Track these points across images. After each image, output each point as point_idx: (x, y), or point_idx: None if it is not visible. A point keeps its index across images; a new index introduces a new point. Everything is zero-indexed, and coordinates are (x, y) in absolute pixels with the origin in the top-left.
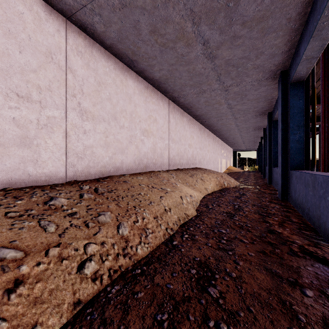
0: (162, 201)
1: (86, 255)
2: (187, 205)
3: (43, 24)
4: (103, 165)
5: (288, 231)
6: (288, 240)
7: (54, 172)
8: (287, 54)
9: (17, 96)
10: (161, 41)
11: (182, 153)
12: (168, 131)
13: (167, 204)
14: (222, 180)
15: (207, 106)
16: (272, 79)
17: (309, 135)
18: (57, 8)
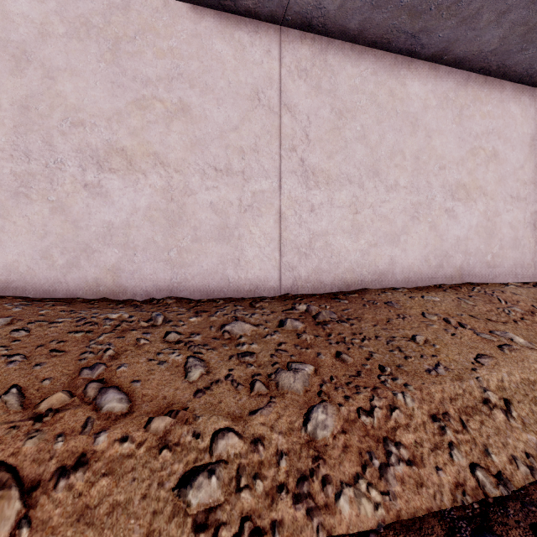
0: (477, 370)
1: (210, 455)
2: None
3: (247, 53)
4: (348, 268)
5: None
6: None
7: (262, 278)
8: None
9: (215, 171)
10: None
11: None
12: None
13: (496, 384)
14: None
15: None
16: None
17: None
18: (265, 17)
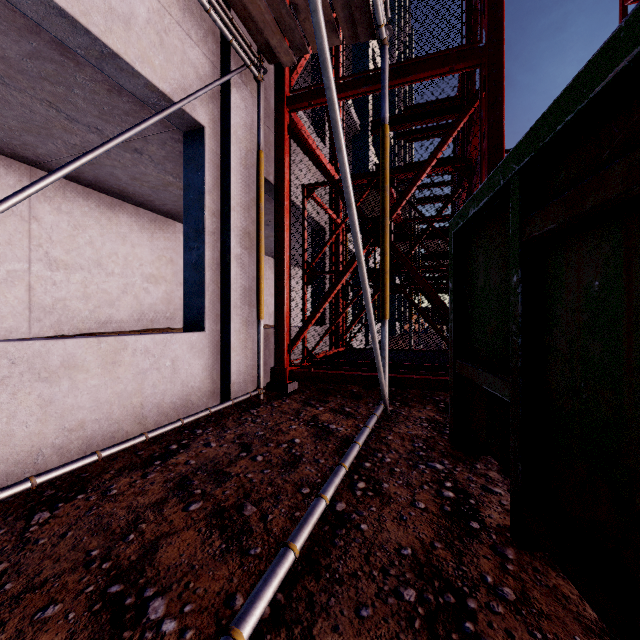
0: None
1: None
2: None
3: (3, 179)
4: (81, 320)
5: None
6: None
7: (15, 327)
8: None
9: None
10: (149, 185)
11: None
12: None
13: None
14: None
15: None
16: None
17: None
18: (19, 160)
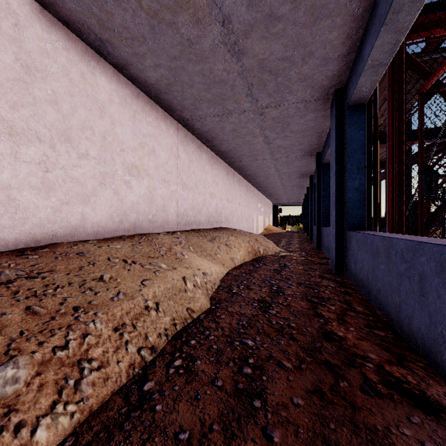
0: (143, 289)
1: None
2: (194, 293)
3: None
4: (38, 224)
5: (353, 333)
6: (357, 353)
7: None
8: (344, 60)
9: None
10: (149, 6)
11: (200, 206)
12: (176, 172)
13: (152, 295)
14: (256, 245)
15: (236, 137)
16: (323, 101)
17: (371, 182)
18: None
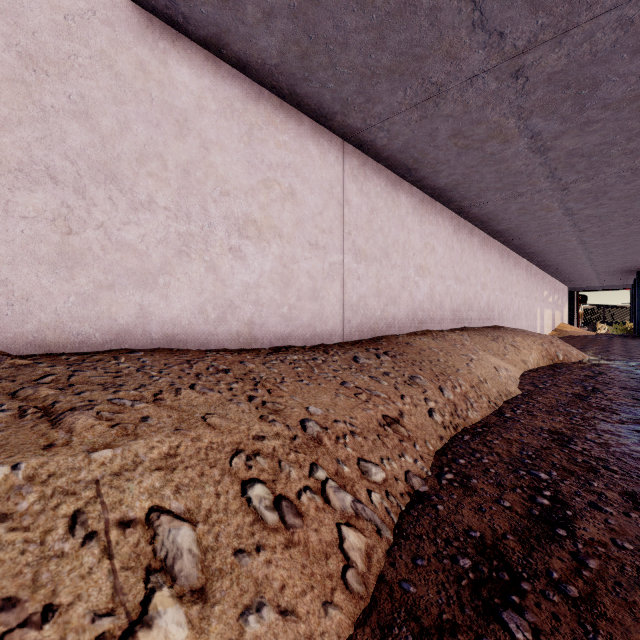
0: (472, 369)
1: (429, 407)
2: (507, 380)
3: (326, 156)
4: (375, 321)
5: None
6: None
7: (334, 329)
8: None
9: (309, 245)
10: (463, 144)
11: (471, 300)
12: (450, 265)
13: (480, 374)
14: (552, 349)
15: (522, 215)
16: None
17: None
18: (338, 133)
